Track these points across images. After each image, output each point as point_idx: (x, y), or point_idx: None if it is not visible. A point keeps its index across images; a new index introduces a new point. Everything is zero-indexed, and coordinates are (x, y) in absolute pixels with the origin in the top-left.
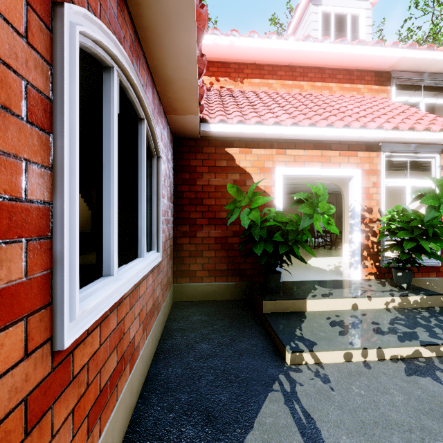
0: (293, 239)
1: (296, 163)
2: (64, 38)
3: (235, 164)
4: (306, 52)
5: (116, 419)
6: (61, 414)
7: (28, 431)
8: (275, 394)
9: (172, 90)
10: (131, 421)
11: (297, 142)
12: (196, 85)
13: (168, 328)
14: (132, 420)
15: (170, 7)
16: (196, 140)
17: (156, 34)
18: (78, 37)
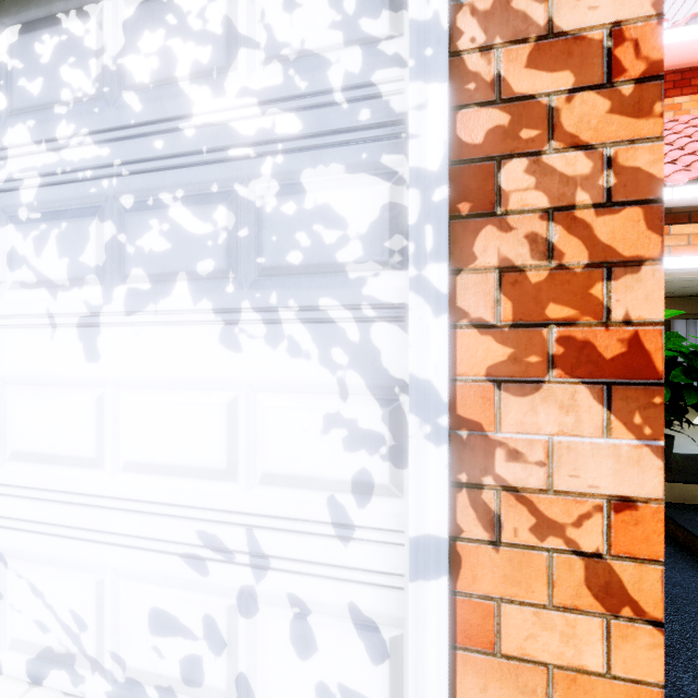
0: None
1: (692, 247)
2: None
3: None
4: (693, 44)
5: None
6: None
7: None
8: None
9: None
10: None
11: (693, 210)
12: None
13: None
14: None
15: None
16: None
17: None
18: None
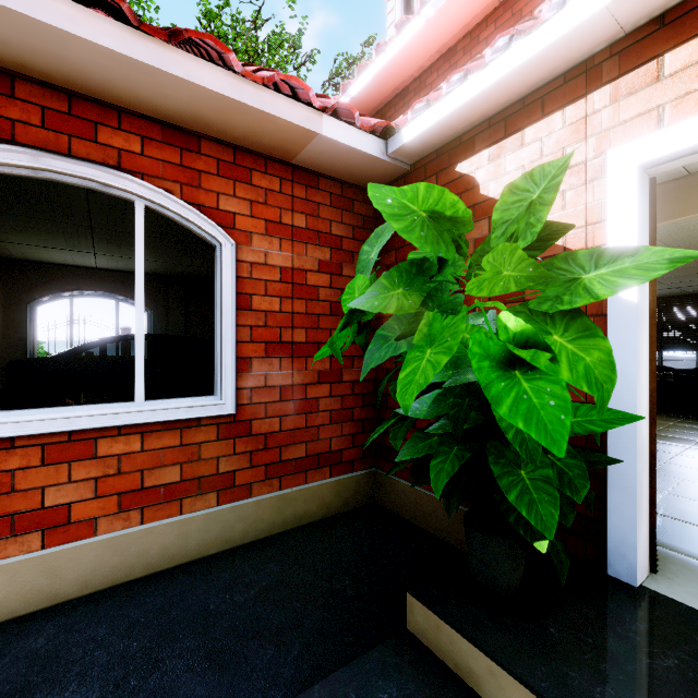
0: (475, 419)
1: None
2: None
3: (478, 196)
4: None
5: None
6: None
7: None
8: None
9: (223, 125)
10: (42, 610)
11: None
12: (216, 93)
13: (280, 537)
14: (45, 610)
15: (15, 35)
16: (406, 176)
17: (80, 77)
18: None
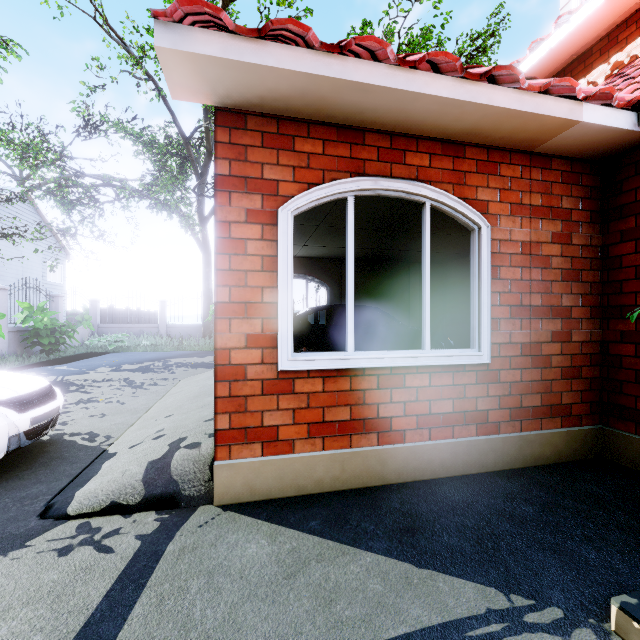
0: None
1: None
2: (278, 225)
3: None
4: None
5: (349, 460)
6: (285, 404)
7: (264, 394)
8: (500, 597)
9: (490, 132)
10: (378, 486)
11: None
12: (504, 109)
13: (524, 471)
14: (379, 486)
15: (385, 105)
16: None
17: (405, 121)
18: (290, 216)
